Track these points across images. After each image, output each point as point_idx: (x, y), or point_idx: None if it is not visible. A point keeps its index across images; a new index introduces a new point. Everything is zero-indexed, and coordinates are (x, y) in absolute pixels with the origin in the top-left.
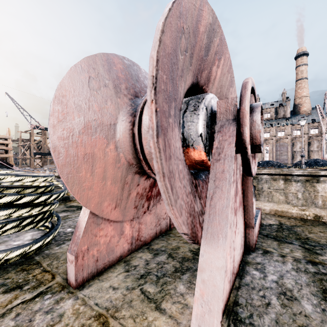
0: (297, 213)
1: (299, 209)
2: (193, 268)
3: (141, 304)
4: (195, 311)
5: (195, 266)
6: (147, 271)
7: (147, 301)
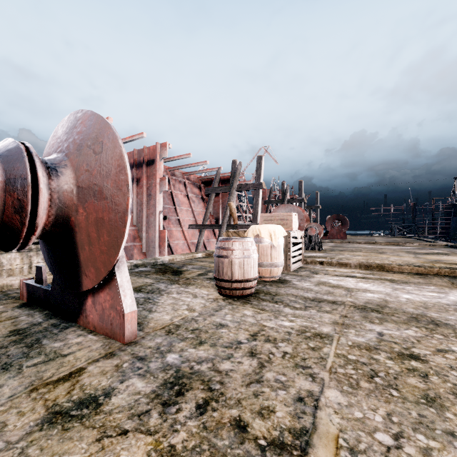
0: (50, 278)
1: (50, 274)
2: (41, 337)
3: (50, 365)
4: (125, 305)
5: (39, 336)
6: (1, 365)
7: (50, 361)
